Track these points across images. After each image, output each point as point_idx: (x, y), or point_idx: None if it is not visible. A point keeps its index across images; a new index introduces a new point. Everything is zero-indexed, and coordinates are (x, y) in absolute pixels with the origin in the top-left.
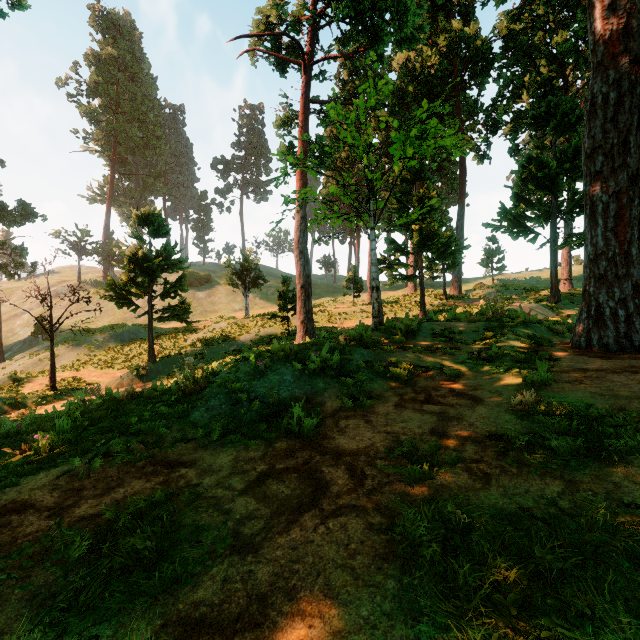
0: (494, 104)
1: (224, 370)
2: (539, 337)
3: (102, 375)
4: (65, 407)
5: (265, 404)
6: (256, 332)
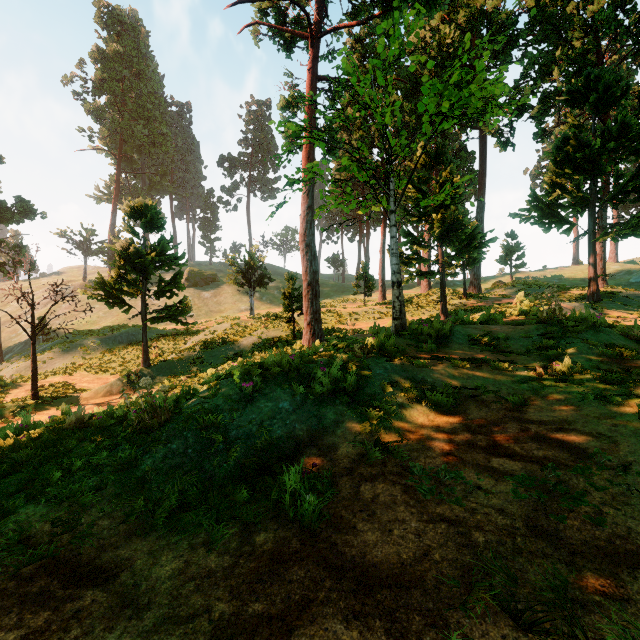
0: (518, 86)
1: None
2: (621, 346)
3: (94, 380)
4: (3, 435)
5: (250, 448)
6: (259, 334)
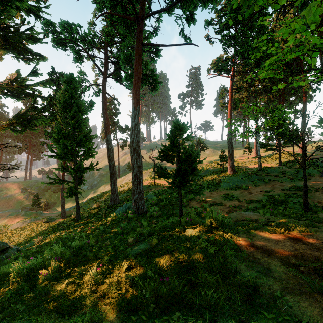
0: None
1: (206, 181)
2: (311, 173)
3: (161, 182)
4: None
5: (235, 185)
6: (210, 169)
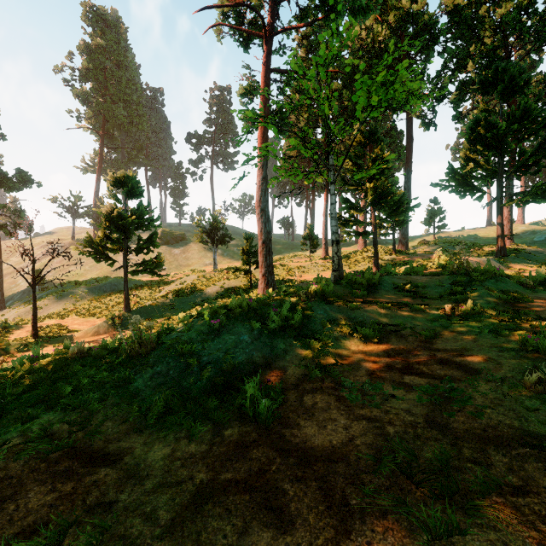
0: (439, 76)
1: None
2: (514, 292)
3: (83, 323)
4: (18, 363)
5: (218, 370)
6: (222, 284)
